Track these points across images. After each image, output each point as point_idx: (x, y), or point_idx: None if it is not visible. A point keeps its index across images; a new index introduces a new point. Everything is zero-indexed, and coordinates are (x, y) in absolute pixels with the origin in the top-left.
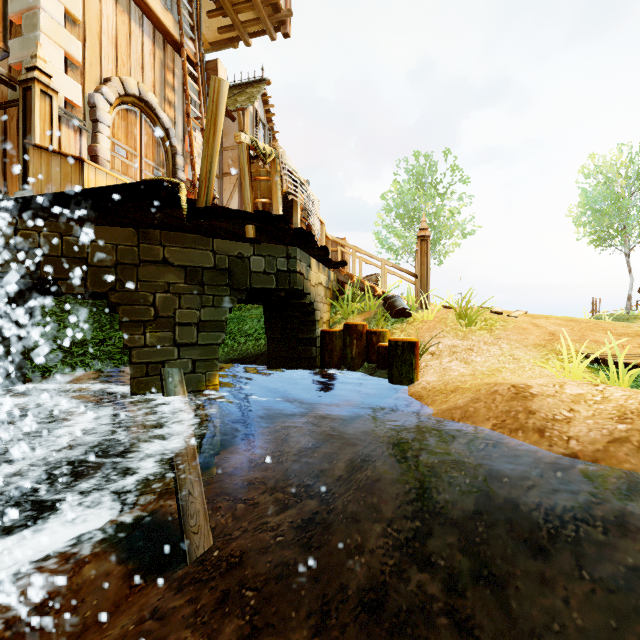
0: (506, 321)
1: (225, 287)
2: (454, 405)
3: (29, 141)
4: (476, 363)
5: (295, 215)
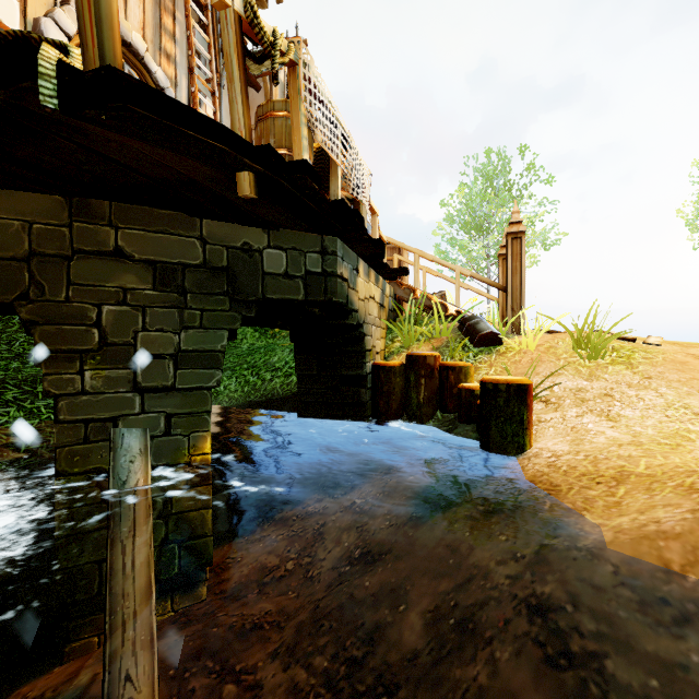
0: (648, 351)
1: (221, 297)
2: (655, 526)
3: None
4: (628, 420)
5: (333, 182)
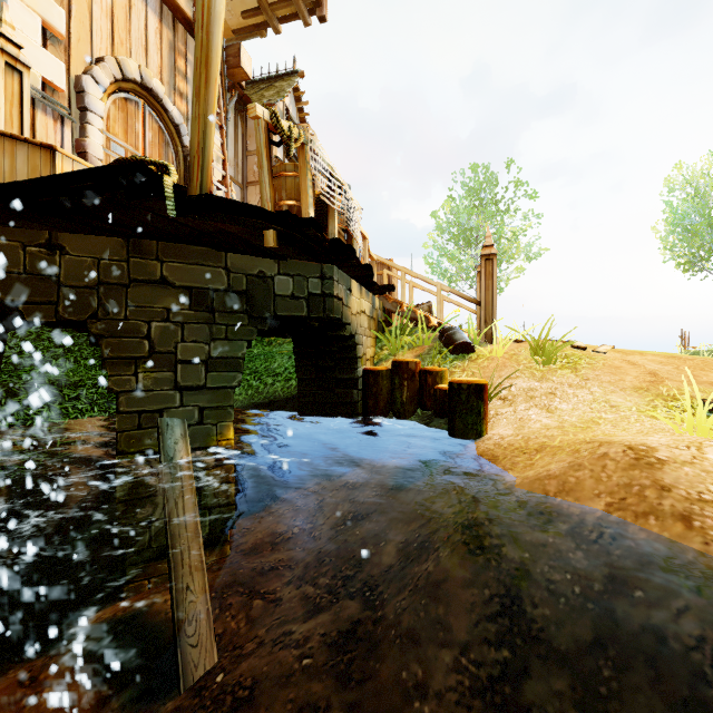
0: (593, 358)
1: (242, 315)
2: (546, 472)
3: None
4: (562, 411)
5: (331, 223)
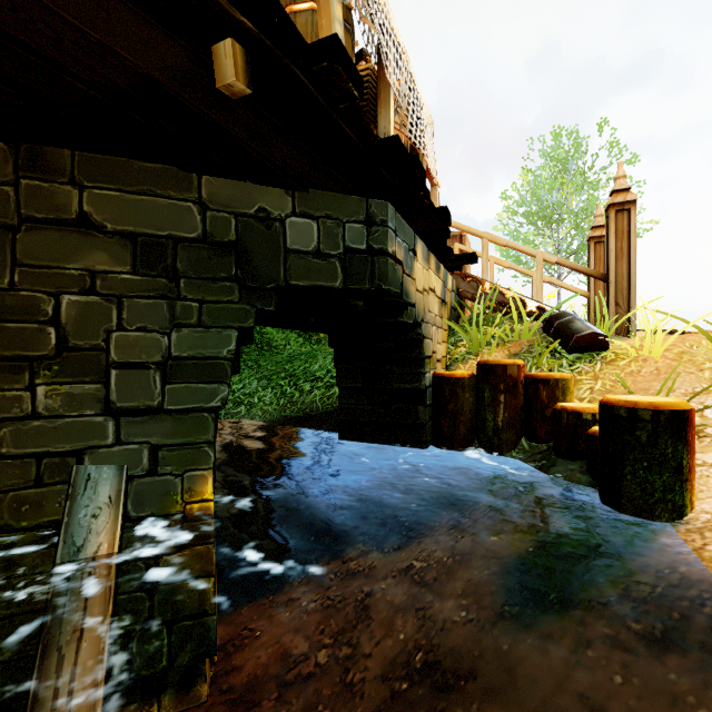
0: None
1: (228, 283)
2: None
3: None
4: None
5: (383, 115)
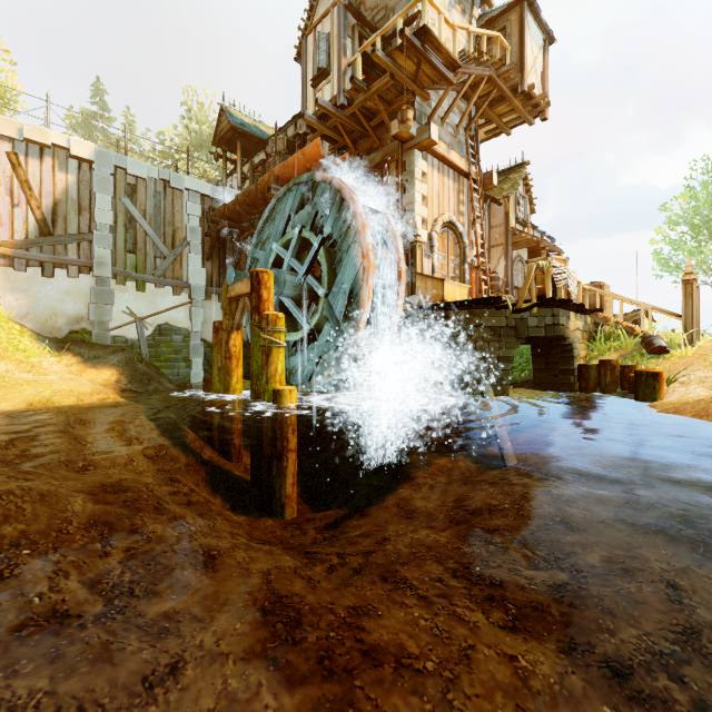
0: None
1: (512, 337)
2: (671, 407)
3: (417, 272)
4: None
5: (559, 290)
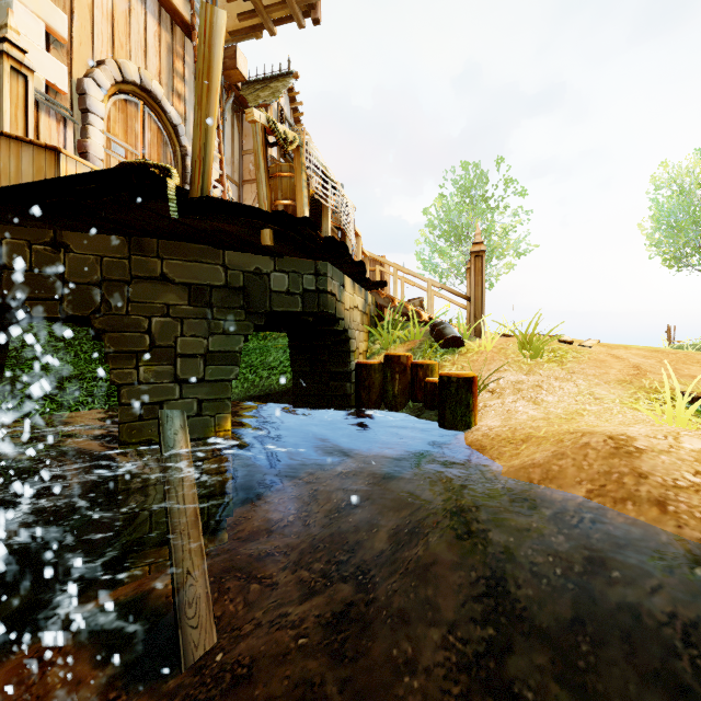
0: (579, 352)
1: (239, 310)
2: (530, 461)
3: None
4: (548, 403)
5: (325, 222)
